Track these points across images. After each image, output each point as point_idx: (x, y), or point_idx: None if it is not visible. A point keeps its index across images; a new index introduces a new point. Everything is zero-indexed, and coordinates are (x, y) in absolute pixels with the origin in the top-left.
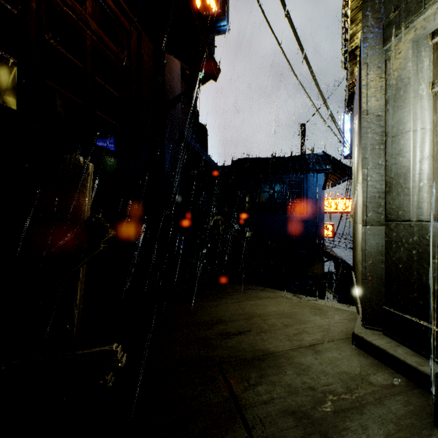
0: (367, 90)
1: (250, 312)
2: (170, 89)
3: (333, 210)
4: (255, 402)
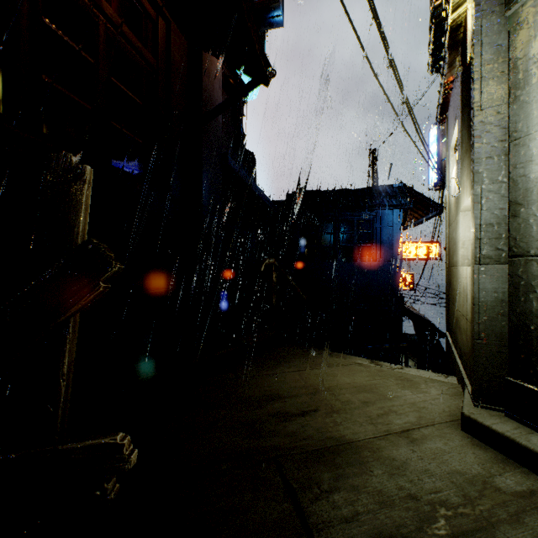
0: (481, 75)
1: (316, 384)
2: (209, 98)
3: (413, 256)
4: (331, 520)
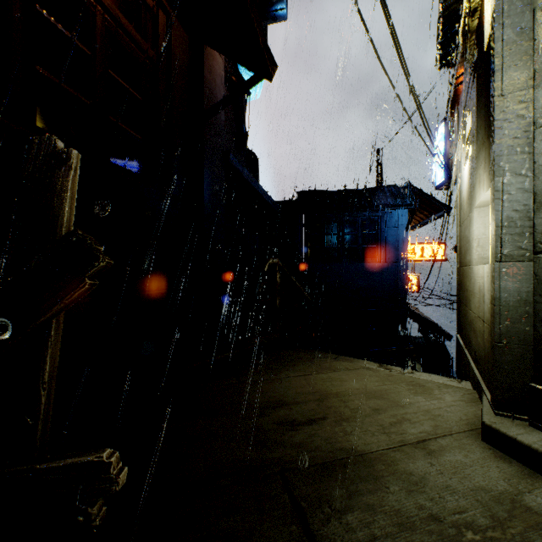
0: (502, 58)
1: (323, 390)
2: (211, 94)
3: (418, 258)
4: None
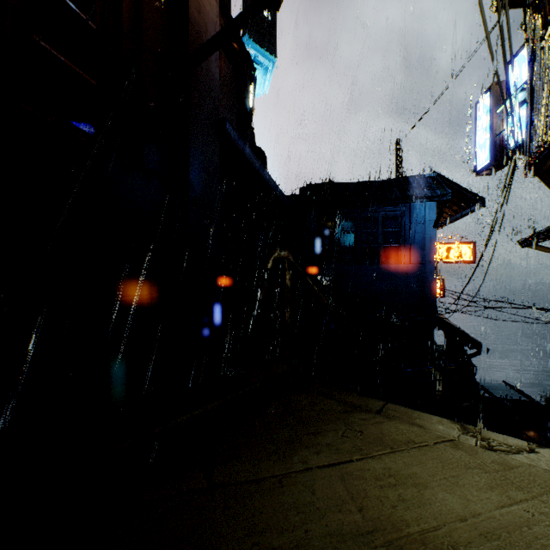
0: None
1: (387, 522)
2: (199, 40)
3: (443, 259)
4: None
